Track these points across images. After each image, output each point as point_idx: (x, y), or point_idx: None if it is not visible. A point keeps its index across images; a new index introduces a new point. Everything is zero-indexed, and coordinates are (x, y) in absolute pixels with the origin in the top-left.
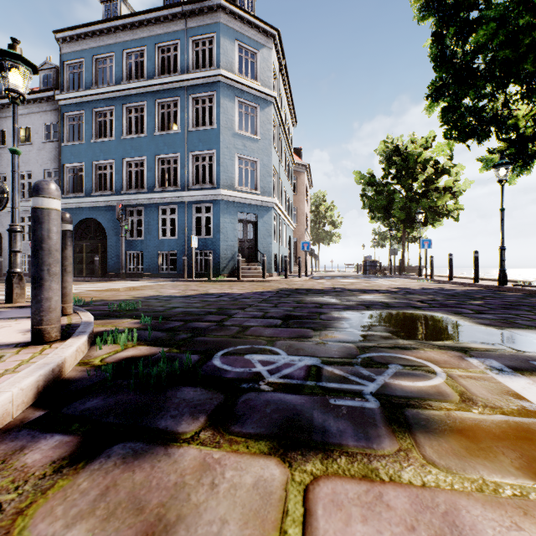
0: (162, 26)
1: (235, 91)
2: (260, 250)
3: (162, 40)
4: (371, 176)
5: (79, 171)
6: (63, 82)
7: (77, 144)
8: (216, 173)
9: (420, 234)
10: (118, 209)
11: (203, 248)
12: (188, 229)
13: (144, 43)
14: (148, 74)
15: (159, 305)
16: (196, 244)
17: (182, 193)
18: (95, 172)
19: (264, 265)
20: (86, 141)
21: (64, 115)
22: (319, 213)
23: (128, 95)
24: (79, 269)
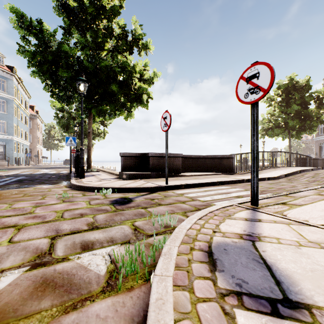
0: None
1: None
2: (7, 156)
3: None
4: None
5: None
6: None
7: None
8: None
9: None
10: None
11: None
12: None
13: None
14: None
15: None
16: None
17: None
18: None
19: (8, 162)
20: None
21: None
22: (51, 134)
23: None
24: None
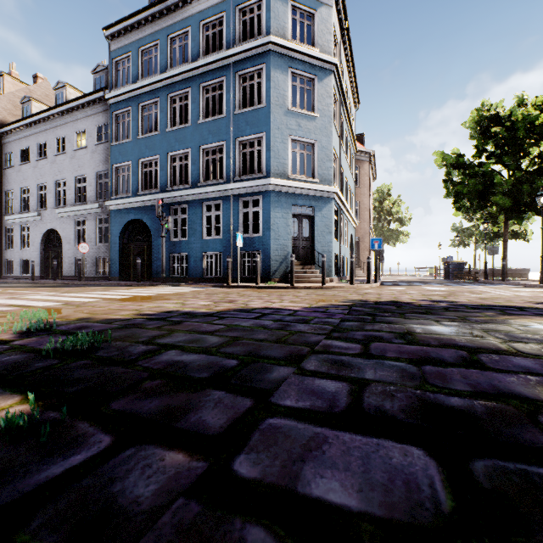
0: (206, 0)
1: (288, 61)
2: (317, 250)
3: (207, 16)
4: (458, 155)
5: (127, 170)
6: (112, 80)
7: (124, 142)
8: (265, 160)
9: (542, 225)
10: (158, 206)
11: (250, 248)
12: (233, 226)
13: (188, 23)
14: (192, 56)
15: (149, 336)
16: (241, 242)
17: (228, 185)
18: (140, 171)
19: (323, 268)
20: (133, 138)
21: (113, 115)
22: (383, 209)
23: (172, 83)
24: (126, 272)
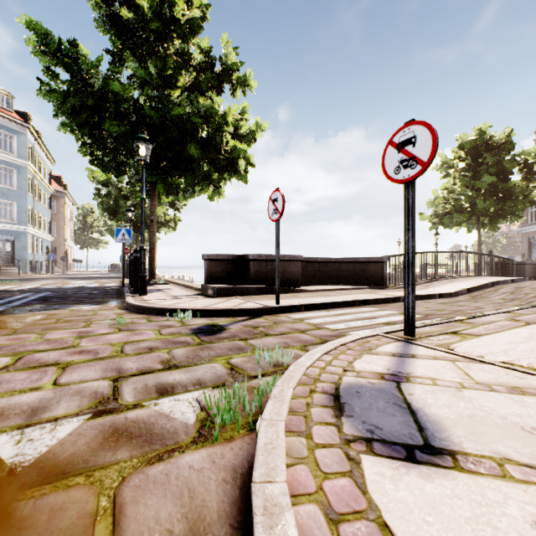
0: None
1: None
2: (17, 258)
3: None
4: None
5: None
6: None
7: None
8: None
9: None
10: None
11: None
12: None
13: None
14: None
15: None
16: None
17: None
18: None
19: (19, 268)
20: None
21: None
22: (87, 222)
23: None
24: None
